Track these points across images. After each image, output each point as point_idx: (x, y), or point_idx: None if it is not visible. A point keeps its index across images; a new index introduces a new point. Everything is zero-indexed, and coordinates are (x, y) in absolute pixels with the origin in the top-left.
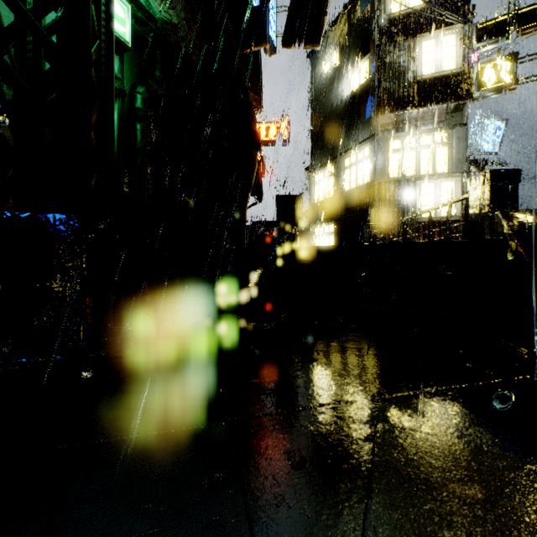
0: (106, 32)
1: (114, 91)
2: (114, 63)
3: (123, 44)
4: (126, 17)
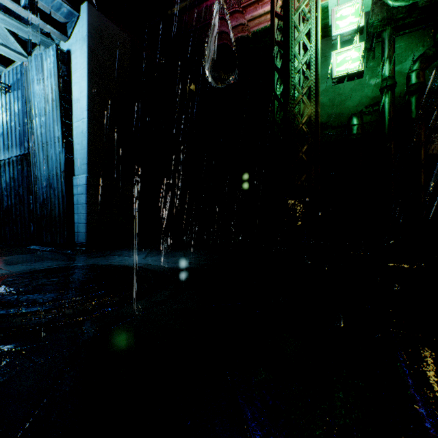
0: (315, 99)
1: (319, 125)
2: (319, 111)
3: (357, 73)
4: (359, 53)
